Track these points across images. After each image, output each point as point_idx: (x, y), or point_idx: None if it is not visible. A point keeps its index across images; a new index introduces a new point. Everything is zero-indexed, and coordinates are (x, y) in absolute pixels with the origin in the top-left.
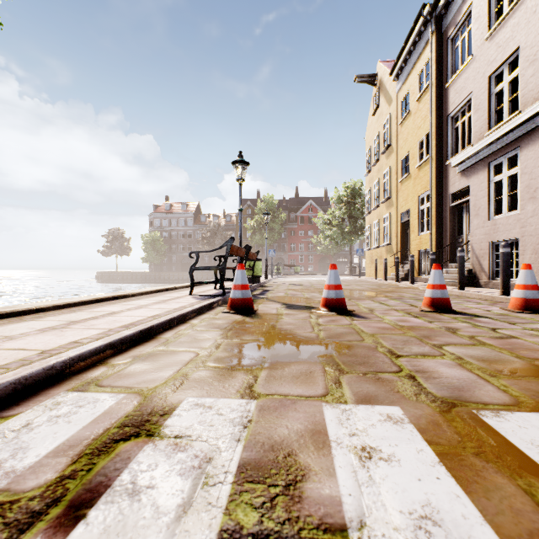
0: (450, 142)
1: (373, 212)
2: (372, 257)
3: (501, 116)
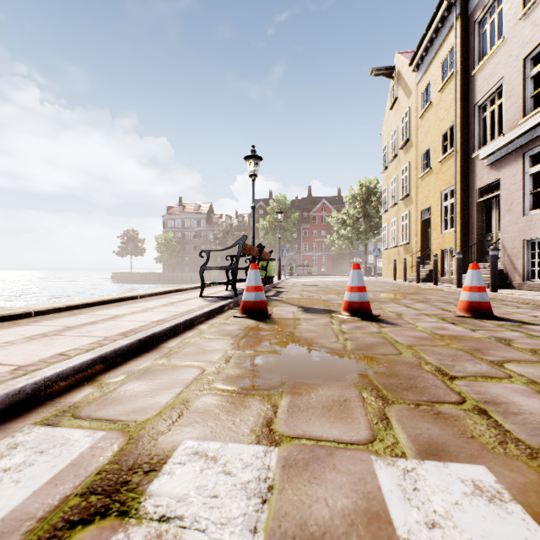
0: (478, 133)
1: (390, 210)
2: (389, 257)
3: (534, 104)
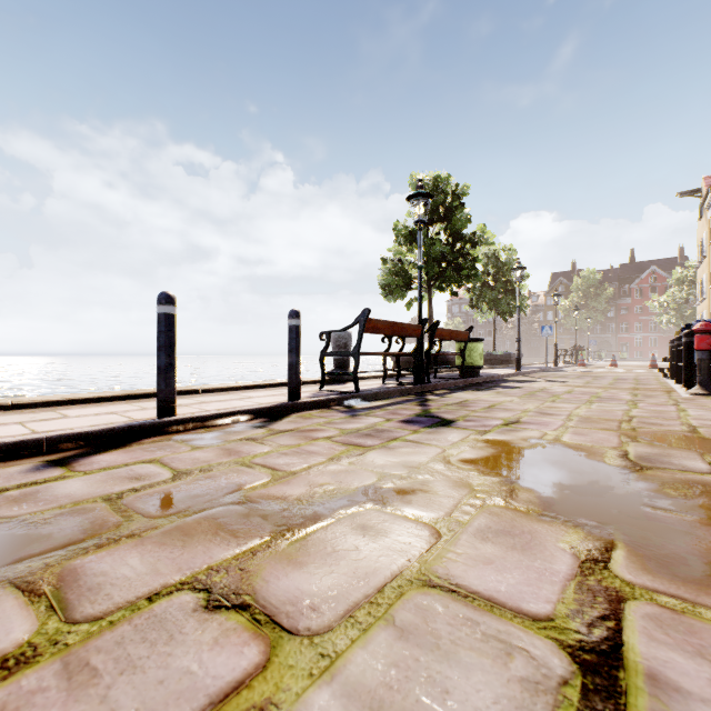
0: None
1: (699, 305)
2: None
3: None
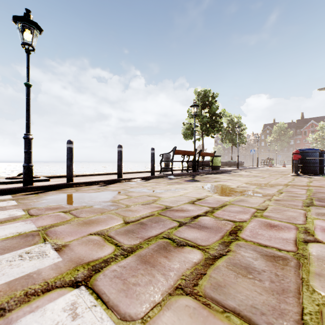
0: None
1: None
2: None
3: None
